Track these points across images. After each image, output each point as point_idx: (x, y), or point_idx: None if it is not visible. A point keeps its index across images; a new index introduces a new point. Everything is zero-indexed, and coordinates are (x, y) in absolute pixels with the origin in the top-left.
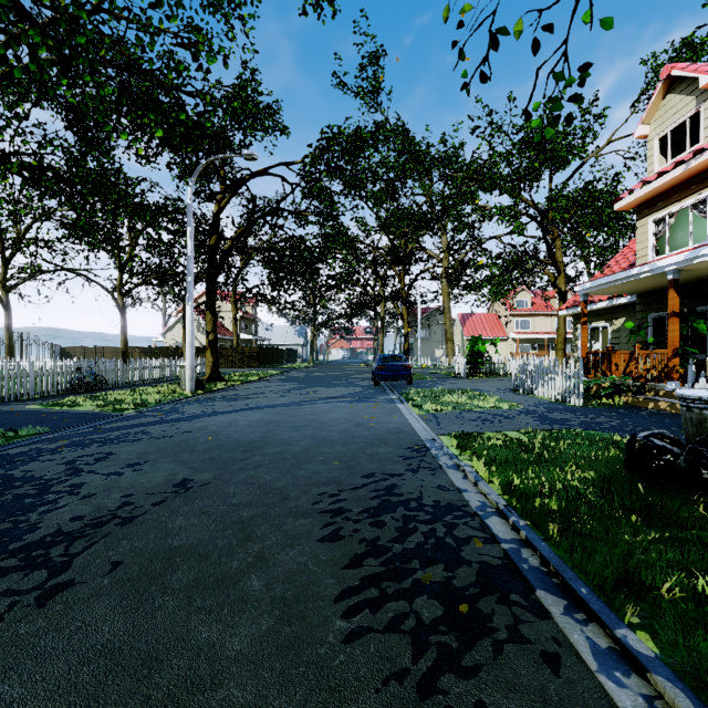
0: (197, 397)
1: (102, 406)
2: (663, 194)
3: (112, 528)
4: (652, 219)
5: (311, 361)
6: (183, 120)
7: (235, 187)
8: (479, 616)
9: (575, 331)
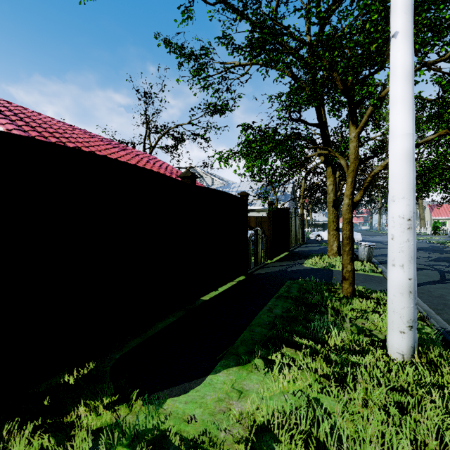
0: None
1: None
2: None
3: None
4: None
5: None
6: None
7: None
8: (430, 243)
9: None
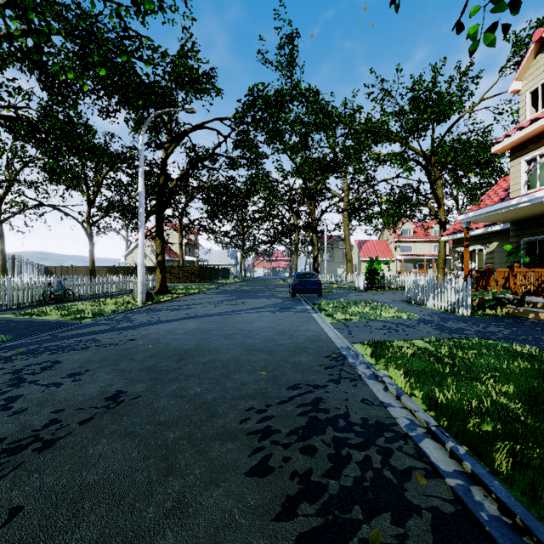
0: (146, 307)
1: (65, 315)
2: (534, 138)
3: (28, 455)
4: (524, 159)
5: (240, 277)
6: (134, 79)
7: (179, 137)
8: None
9: (455, 253)
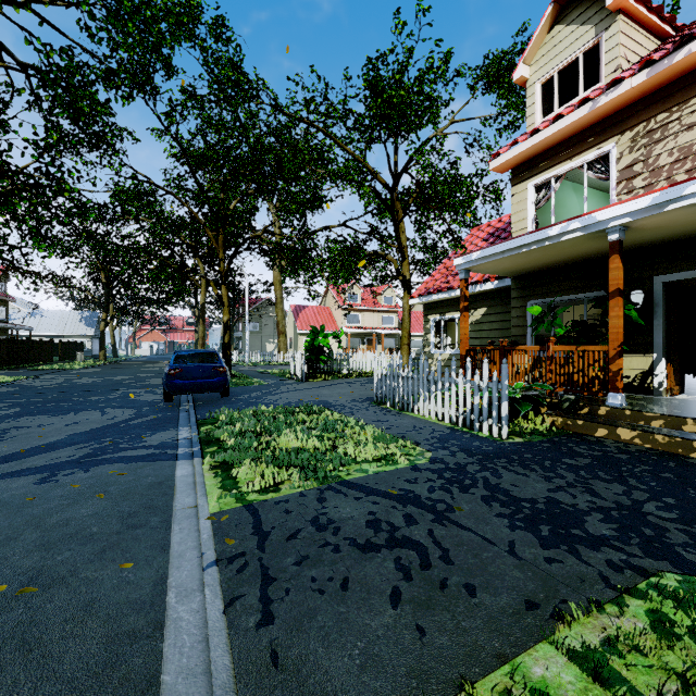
0: None
1: None
2: (548, 151)
3: None
4: (533, 183)
5: (102, 357)
6: None
7: None
8: None
9: (427, 323)
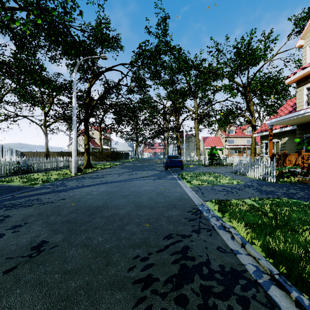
0: (77, 176)
1: (25, 182)
2: None
3: None
4: (305, 87)
5: (135, 158)
6: (69, 37)
7: (98, 75)
8: None
9: (261, 144)
